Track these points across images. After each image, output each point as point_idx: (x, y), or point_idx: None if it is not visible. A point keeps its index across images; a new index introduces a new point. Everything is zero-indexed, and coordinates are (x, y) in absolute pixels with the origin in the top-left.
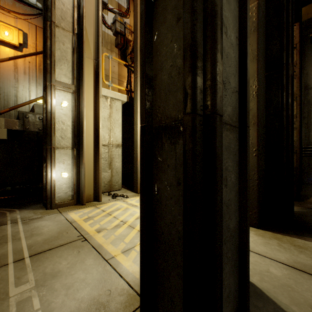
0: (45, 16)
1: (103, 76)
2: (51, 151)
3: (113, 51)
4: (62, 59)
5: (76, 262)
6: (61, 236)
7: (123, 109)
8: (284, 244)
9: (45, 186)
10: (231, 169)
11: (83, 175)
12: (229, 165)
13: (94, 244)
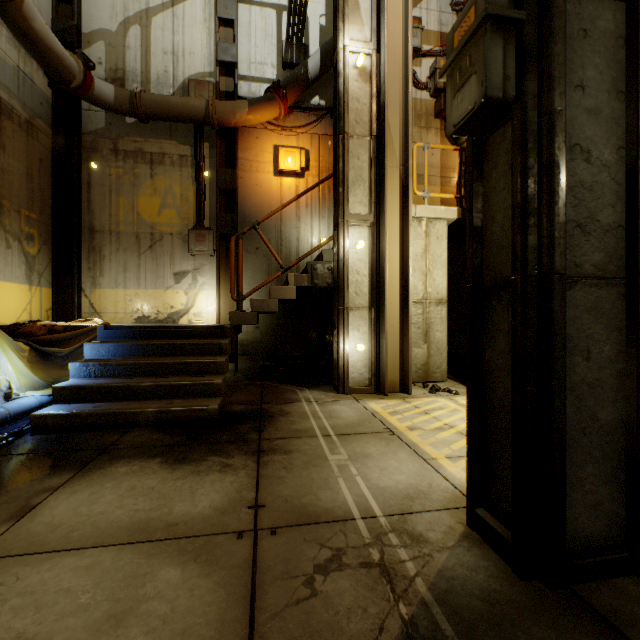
0: (335, 126)
1: (414, 184)
2: (344, 313)
3: (430, 127)
4: (356, 181)
5: (386, 451)
6: (363, 424)
7: (450, 233)
8: None
9: (335, 362)
10: (603, 338)
11: (385, 350)
12: (596, 333)
13: (407, 441)
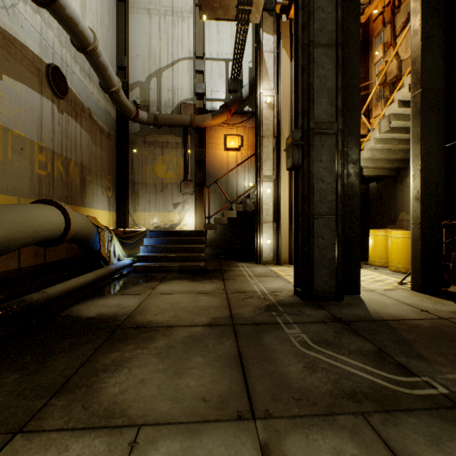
0: (256, 130)
1: None
2: (260, 225)
3: None
4: (266, 159)
5: (273, 280)
6: (266, 273)
7: None
8: (426, 300)
9: (256, 249)
10: (328, 233)
11: (280, 243)
12: (326, 231)
13: (283, 278)
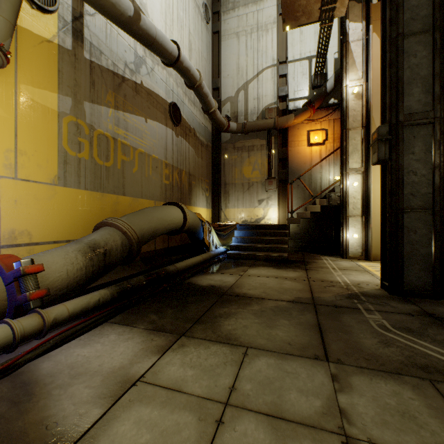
0: (341, 123)
1: None
2: (346, 219)
3: None
4: (353, 151)
5: (359, 274)
6: (352, 268)
7: None
8: None
9: (341, 243)
10: (422, 227)
11: (370, 237)
12: (419, 226)
13: (371, 273)
